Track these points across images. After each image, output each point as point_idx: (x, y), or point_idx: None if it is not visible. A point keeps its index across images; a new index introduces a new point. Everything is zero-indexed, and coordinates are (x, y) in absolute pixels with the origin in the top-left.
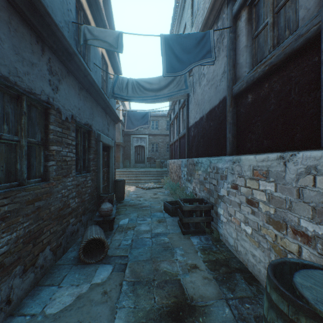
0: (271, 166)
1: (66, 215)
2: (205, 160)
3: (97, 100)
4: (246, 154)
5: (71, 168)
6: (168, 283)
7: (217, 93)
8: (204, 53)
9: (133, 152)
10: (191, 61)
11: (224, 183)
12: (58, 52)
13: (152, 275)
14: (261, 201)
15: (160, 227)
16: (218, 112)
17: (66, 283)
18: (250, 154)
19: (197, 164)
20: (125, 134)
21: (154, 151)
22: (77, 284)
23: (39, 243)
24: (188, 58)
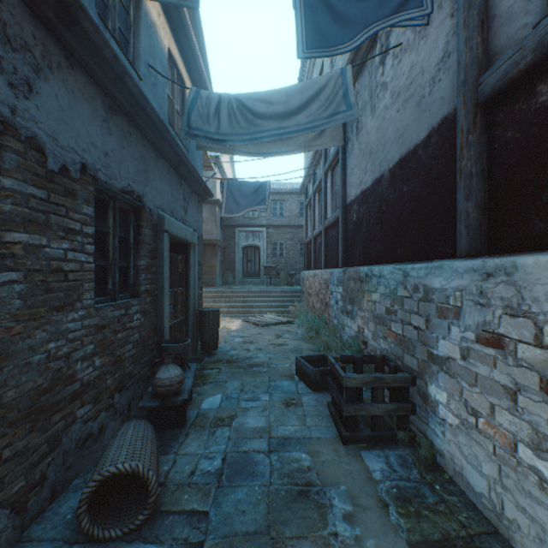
0: None
1: (62, 403)
2: (390, 271)
3: (156, 145)
4: (527, 251)
5: (81, 288)
6: None
7: (423, 114)
8: None
9: (240, 258)
10: (369, 20)
11: (450, 327)
12: None
13: None
14: None
15: (290, 420)
16: (425, 158)
17: None
18: None
19: (367, 279)
20: (226, 226)
21: (276, 256)
22: None
23: None
24: (361, 12)
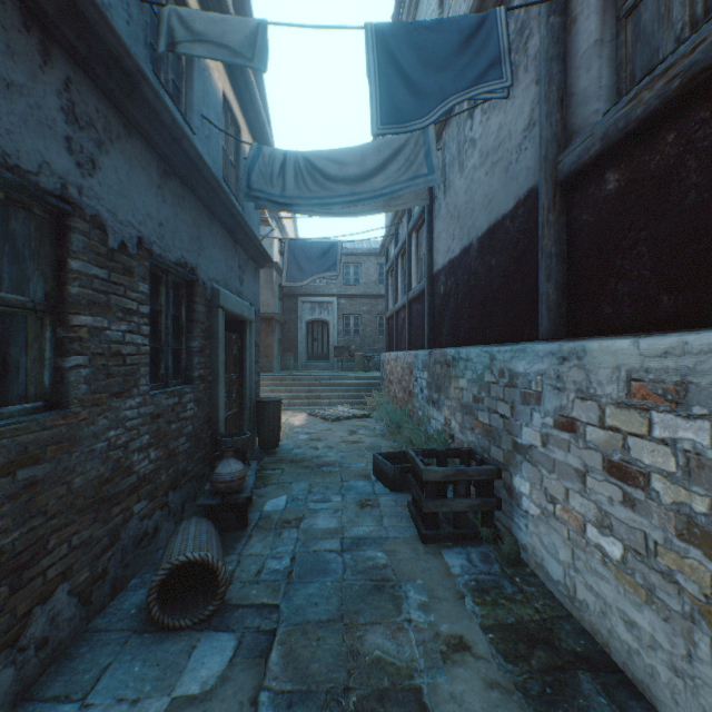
0: (698, 370)
1: (121, 496)
2: (478, 354)
3: (210, 207)
4: (598, 335)
5: (138, 373)
6: (388, 703)
7: (511, 182)
8: (480, 70)
9: (303, 336)
10: (446, 93)
11: (532, 413)
12: (93, 65)
13: (343, 672)
14: (657, 472)
15: (365, 520)
16: (512, 231)
17: (104, 693)
18: (613, 336)
19: (454, 362)
20: (286, 295)
21: (350, 333)
22: (134, 697)
23: (33, 580)
24: (438, 85)
